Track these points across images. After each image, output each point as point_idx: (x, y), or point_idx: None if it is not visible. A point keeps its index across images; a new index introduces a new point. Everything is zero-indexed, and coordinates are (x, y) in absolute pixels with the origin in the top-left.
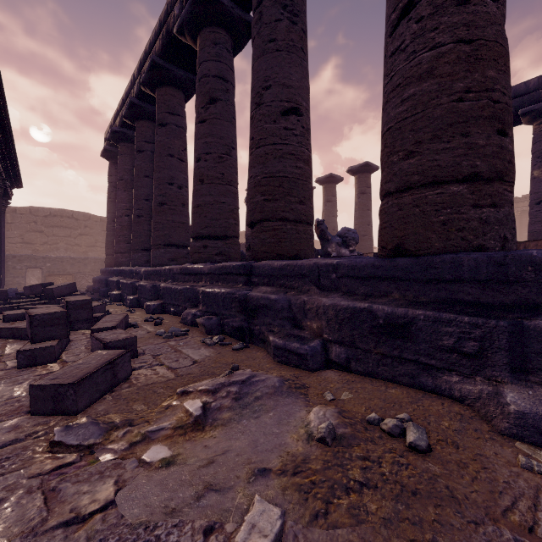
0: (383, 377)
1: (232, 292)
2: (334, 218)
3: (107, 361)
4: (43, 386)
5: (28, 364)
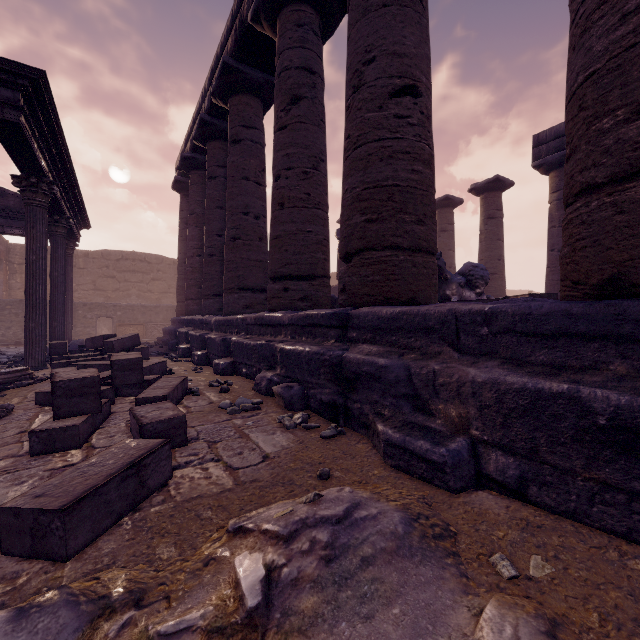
0: (602, 525)
1: (320, 352)
2: (450, 252)
3: (130, 461)
4: (18, 510)
5: (44, 450)
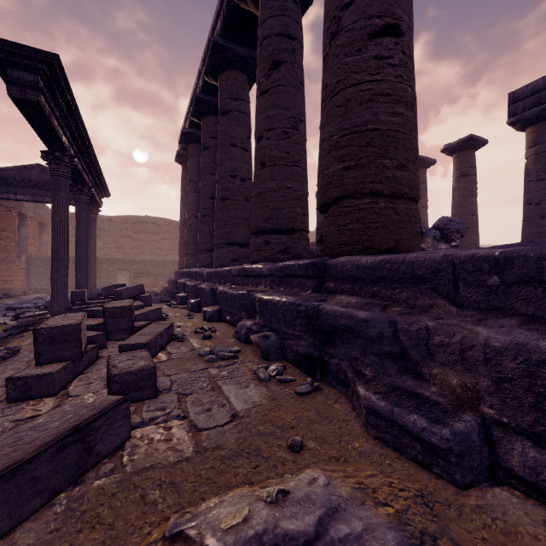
0: None
1: (296, 302)
2: (423, 209)
3: (74, 426)
4: None
5: (20, 397)
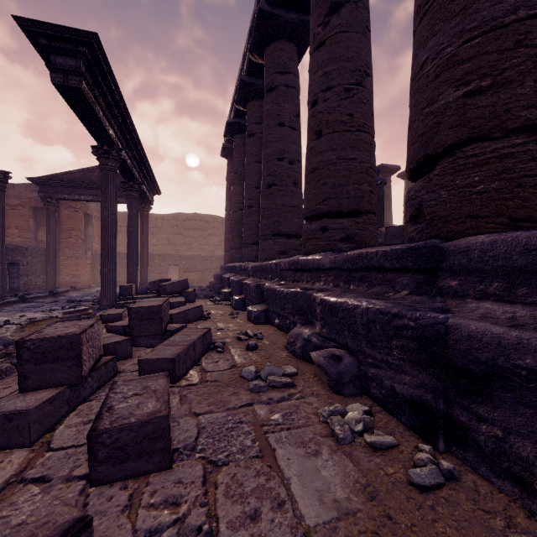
0: None
1: (391, 311)
2: None
3: None
4: None
5: None
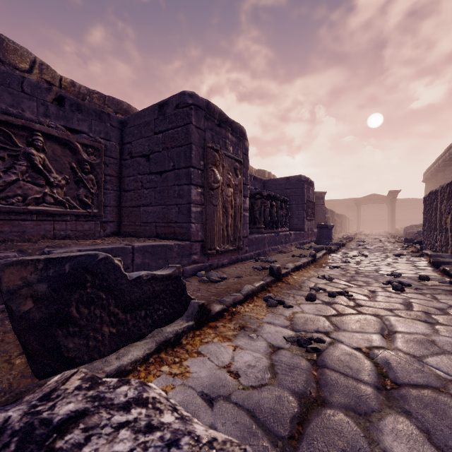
0: None
1: None
2: None
3: None
4: None
5: None
